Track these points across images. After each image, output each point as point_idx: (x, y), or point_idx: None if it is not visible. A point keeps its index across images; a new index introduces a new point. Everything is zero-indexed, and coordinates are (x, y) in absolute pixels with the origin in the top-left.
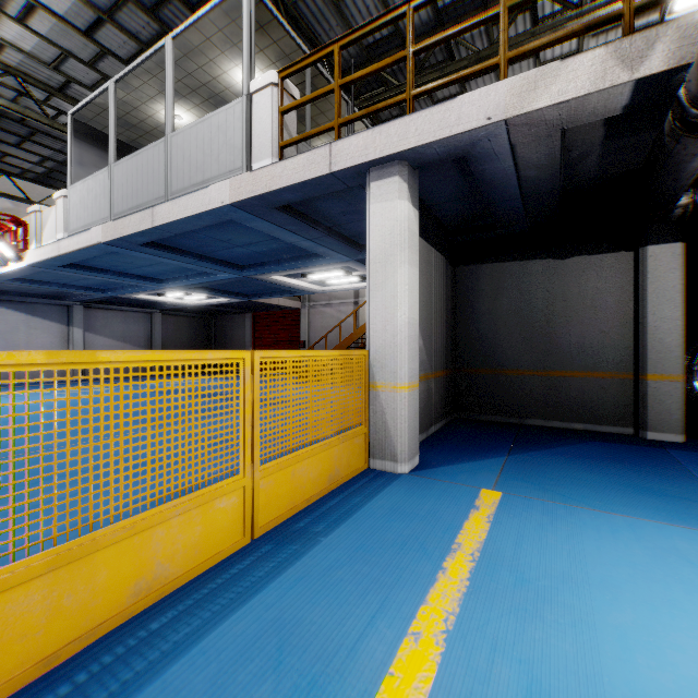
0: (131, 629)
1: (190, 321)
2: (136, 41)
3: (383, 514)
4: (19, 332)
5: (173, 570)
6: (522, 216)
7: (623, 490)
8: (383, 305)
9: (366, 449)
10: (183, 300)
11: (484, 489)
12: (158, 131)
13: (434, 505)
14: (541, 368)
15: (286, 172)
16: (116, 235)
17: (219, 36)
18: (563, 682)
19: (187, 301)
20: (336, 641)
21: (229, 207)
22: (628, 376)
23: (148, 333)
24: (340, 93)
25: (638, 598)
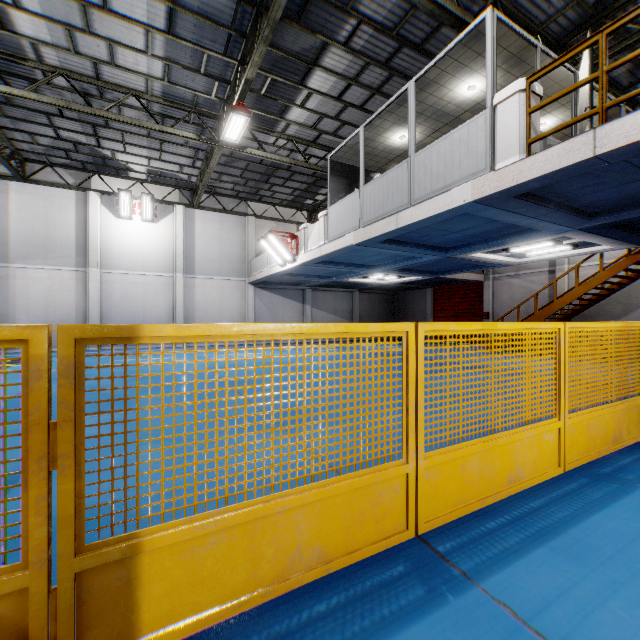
0: (516, 502)
1: (379, 297)
2: (370, 90)
3: None
4: (278, 309)
5: (524, 475)
6: None
7: None
8: None
9: None
10: (379, 280)
11: None
12: (384, 152)
13: None
14: None
15: (536, 165)
16: (365, 237)
17: (453, 64)
18: None
19: (382, 281)
20: None
21: (469, 204)
22: None
23: (350, 307)
24: (605, 78)
25: None
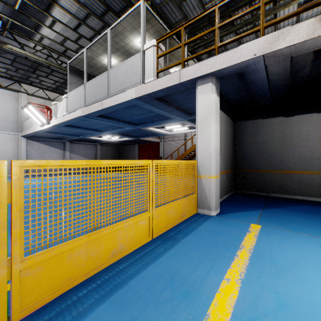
0: (112, 268)
1: (112, 148)
2: (94, 31)
3: (206, 232)
4: (45, 153)
5: (125, 247)
6: (269, 97)
7: None
8: (204, 140)
9: (196, 204)
10: (109, 139)
11: (252, 223)
12: (102, 67)
13: (229, 229)
14: (278, 169)
15: (160, 83)
16: (87, 112)
17: (129, 26)
18: (296, 303)
19: (111, 139)
20: (194, 279)
21: (134, 99)
22: None
23: (95, 153)
24: (184, 47)
25: None
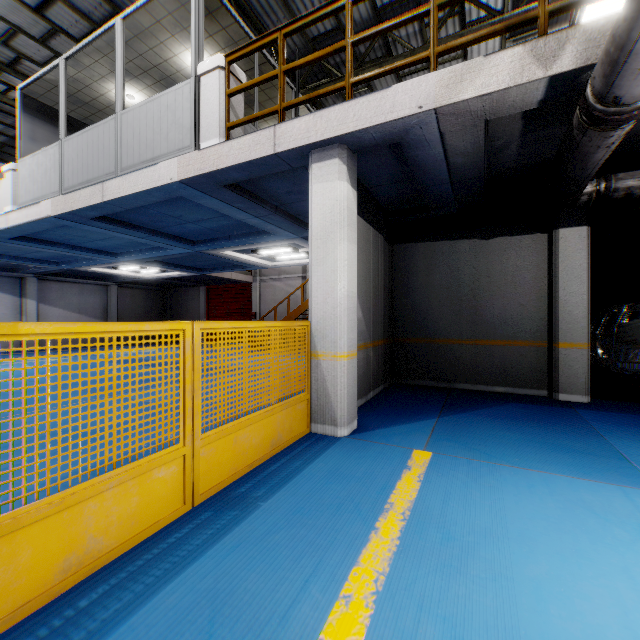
0: (58, 608)
1: (146, 293)
2: (88, 22)
3: (322, 476)
4: None
5: (107, 543)
6: (452, 200)
7: (538, 447)
8: (324, 279)
9: (309, 415)
10: (139, 273)
11: (416, 449)
12: (111, 109)
13: (370, 466)
14: (468, 337)
15: (232, 152)
16: (66, 208)
17: (169, 20)
18: (483, 637)
19: (142, 274)
20: (268, 609)
21: (178, 184)
22: (543, 344)
23: (104, 304)
24: (284, 78)
25: (551, 549)
